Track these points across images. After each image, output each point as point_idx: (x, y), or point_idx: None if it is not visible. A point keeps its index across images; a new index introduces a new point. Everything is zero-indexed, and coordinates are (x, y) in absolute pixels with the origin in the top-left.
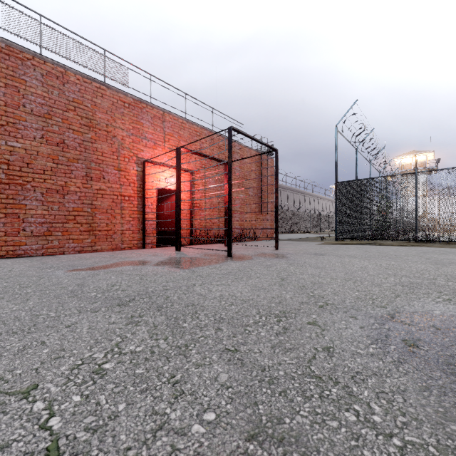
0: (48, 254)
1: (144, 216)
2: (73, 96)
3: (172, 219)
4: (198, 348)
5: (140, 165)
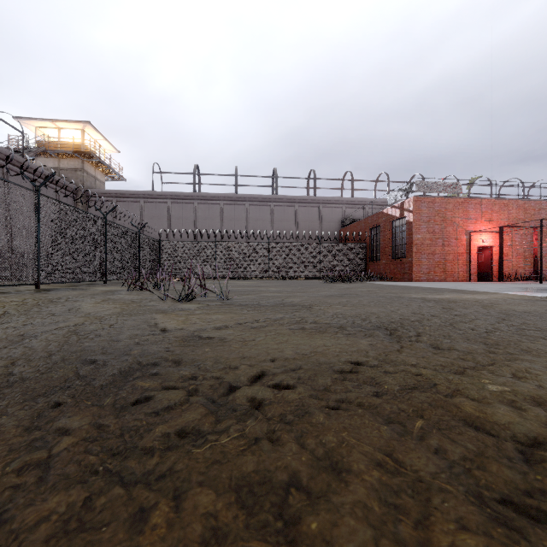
0: (428, 282)
1: (470, 264)
2: (437, 208)
3: (485, 264)
4: (540, 287)
5: (467, 235)
